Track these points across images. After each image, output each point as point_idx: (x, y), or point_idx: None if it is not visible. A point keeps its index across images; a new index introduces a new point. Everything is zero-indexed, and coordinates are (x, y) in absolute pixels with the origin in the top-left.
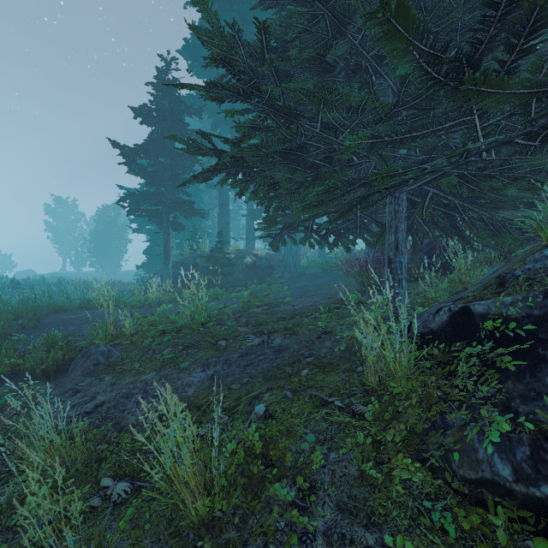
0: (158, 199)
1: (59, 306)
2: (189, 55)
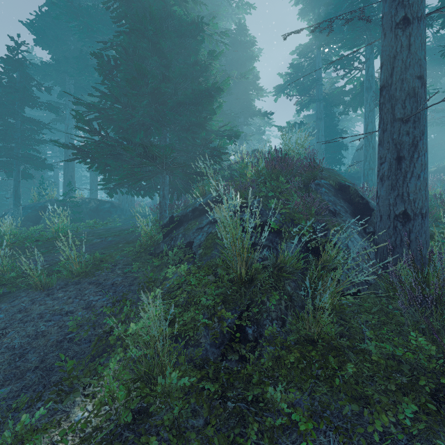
0: (9, 153)
1: None
2: (36, 33)
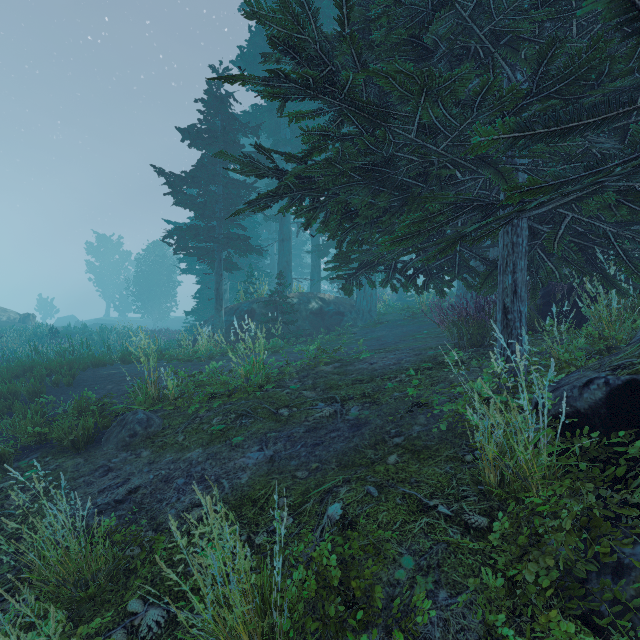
0: (209, 235)
1: (98, 360)
2: (245, 65)
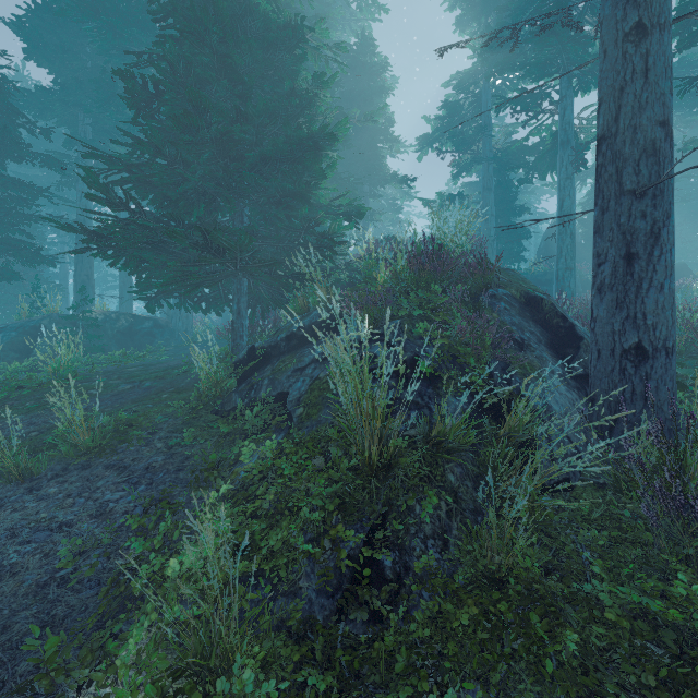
0: None
1: None
2: (26, 39)
